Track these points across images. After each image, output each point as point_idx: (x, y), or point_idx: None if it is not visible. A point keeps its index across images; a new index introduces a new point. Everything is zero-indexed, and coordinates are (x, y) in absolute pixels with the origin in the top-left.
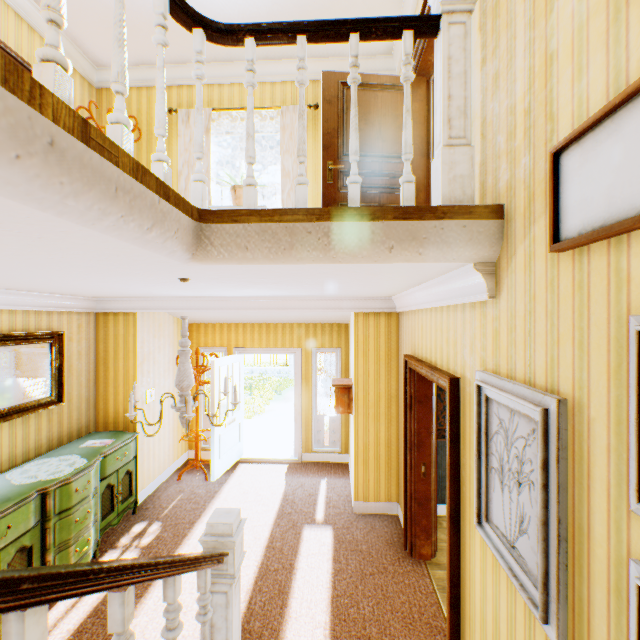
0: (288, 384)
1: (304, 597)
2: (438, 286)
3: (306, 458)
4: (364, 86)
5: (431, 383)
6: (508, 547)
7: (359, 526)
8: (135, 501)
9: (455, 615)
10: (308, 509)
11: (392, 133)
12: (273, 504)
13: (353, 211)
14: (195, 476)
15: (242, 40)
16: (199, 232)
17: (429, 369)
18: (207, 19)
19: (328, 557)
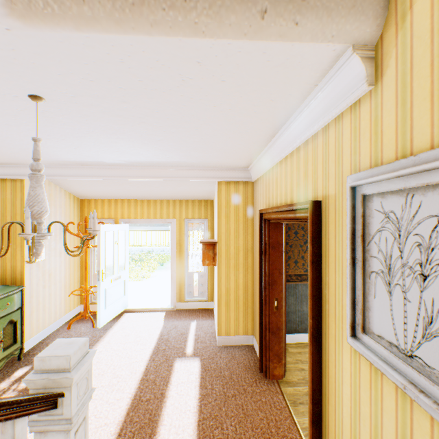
0: (169, 258)
1: (172, 423)
2: (298, 120)
3: (180, 306)
4: None
5: (282, 232)
6: (402, 358)
7: (222, 356)
8: (20, 348)
9: (317, 431)
10: (180, 345)
11: None
12: (150, 343)
13: None
14: (84, 325)
15: None
16: None
17: (287, 206)
18: None
19: (196, 384)
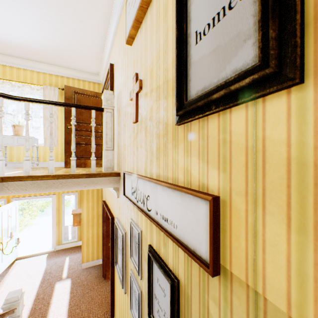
0: (49, 204)
1: (55, 314)
2: None
3: (59, 248)
4: (85, 94)
5: None
6: (120, 270)
7: (84, 274)
8: None
9: (113, 295)
10: (59, 274)
11: (97, 115)
12: (39, 277)
13: (71, 175)
14: None
15: (23, 101)
16: (2, 185)
17: (107, 211)
18: (5, 94)
19: (68, 292)
